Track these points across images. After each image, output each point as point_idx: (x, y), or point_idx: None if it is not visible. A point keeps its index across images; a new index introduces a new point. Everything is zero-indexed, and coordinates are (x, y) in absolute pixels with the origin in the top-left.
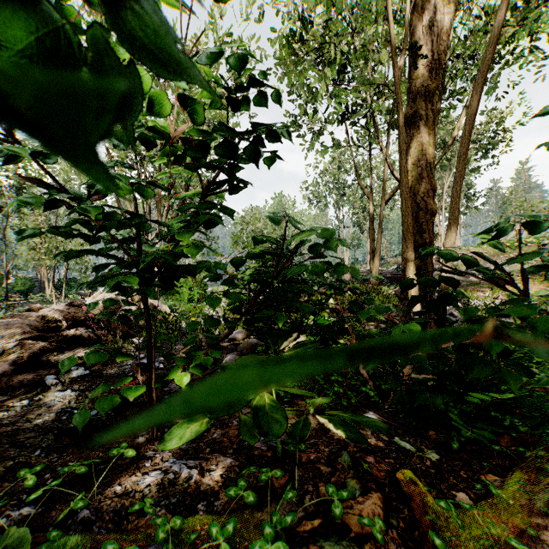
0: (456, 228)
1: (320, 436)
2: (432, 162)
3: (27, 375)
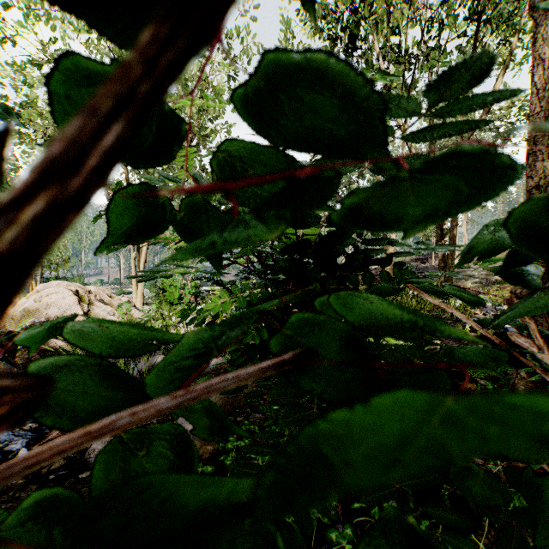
0: None
1: None
2: None
3: None
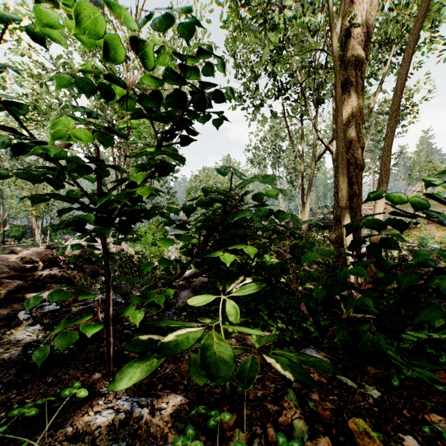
0: (387, 179)
1: (265, 371)
2: (361, 123)
3: (4, 310)
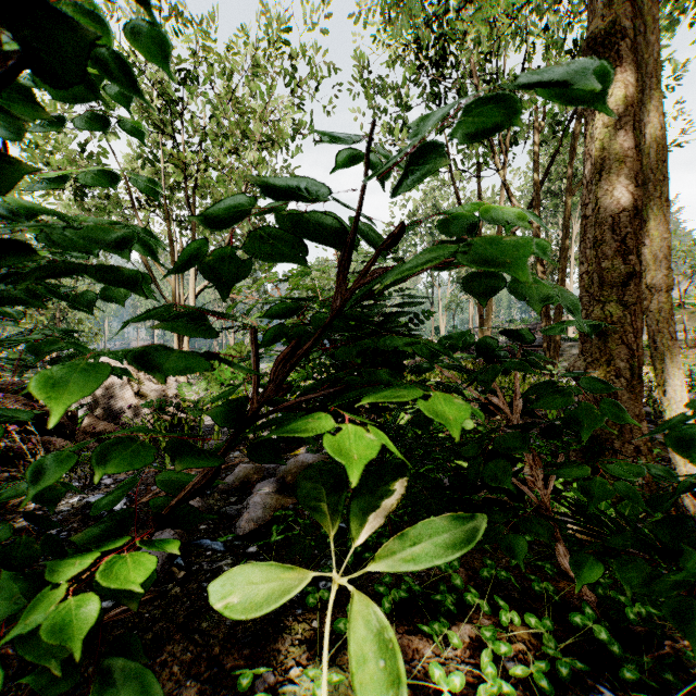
0: None
1: None
2: None
3: None
